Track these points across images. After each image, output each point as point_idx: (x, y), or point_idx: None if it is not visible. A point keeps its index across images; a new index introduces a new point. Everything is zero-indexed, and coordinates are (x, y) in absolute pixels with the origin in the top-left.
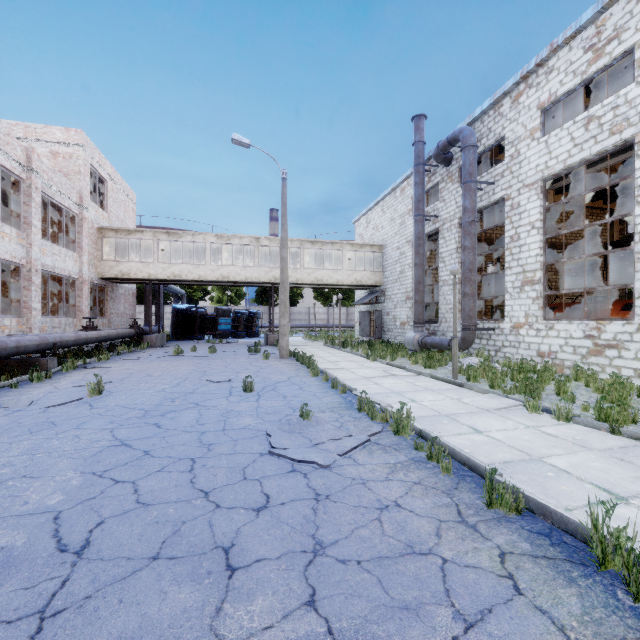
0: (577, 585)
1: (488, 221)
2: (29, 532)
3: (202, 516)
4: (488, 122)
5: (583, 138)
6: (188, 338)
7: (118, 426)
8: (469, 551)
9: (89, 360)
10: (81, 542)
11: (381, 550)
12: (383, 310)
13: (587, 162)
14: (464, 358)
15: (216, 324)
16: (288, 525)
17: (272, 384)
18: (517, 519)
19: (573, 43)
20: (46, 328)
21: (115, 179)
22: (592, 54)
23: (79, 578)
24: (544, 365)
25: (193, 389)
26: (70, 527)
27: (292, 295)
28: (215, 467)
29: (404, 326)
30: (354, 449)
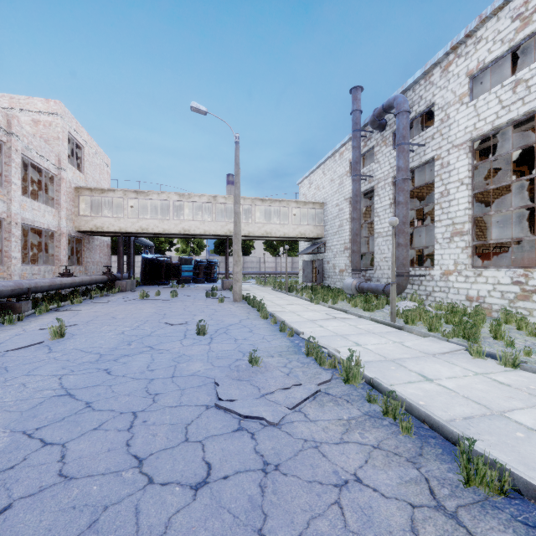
0: None
1: (416, 181)
2: None
3: (129, 497)
4: (419, 90)
5: (511, 100)
6: (155, 283)
7: (68, 372)
8: None
9: (63, 303)
10: None
11: None
12: (324, 259)
13: (514, 122)
14: (399, 302)
15: (179, 271)
16: (230, 513)
17: (224, 327)
18: (504, 504)
19: (501, 14)
20: (26, 275)
21: (91, 145)
22: (520, 22)
23: None
24: (474, 309)
25: (150, 332)
26: None
27: (245, 247)
28: (156, 424)
29: (342, 273)
30: (304, 401)
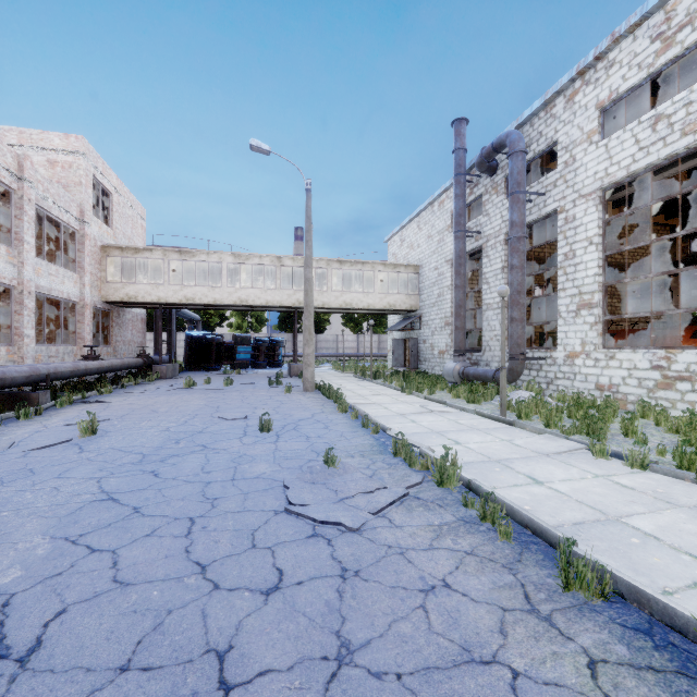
0: None
1: (536, 238)
2: None
3: (194, 602)
4: (538, 125)
5: (650, 140)
6: (203, 368)
7: (108, 475)
8: (547, 658)
9: (88, 394)
10: (29, 643)
11: (428, 656)
12: (419, 337)
13: (654, 168)
14: (512, 392)
15: (234, 353)
16: (305, 616)
17: (293, 422)
18: (603, 607)
19: (638, 32)
20: (41, 357)
21: (121, 192)
22: (660, 44)
23: None
24: (605, 400)
25: (202, 428)
26: (20, 619)
27: (318, 321)
28: (218, 530)
29: (443, 355)
30: (389, 506)
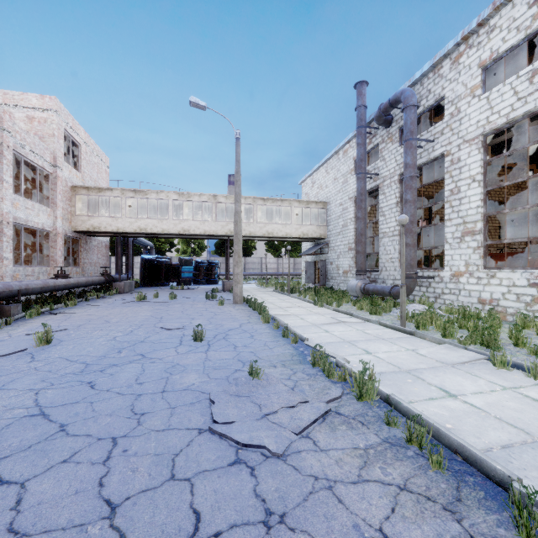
0: None
1: (421, 180)
2: None
3: None
4: (428, 84)
5: (527, 91)
6: (155, 285)
7: (47, 386)
8: None
9: (56, 306)
10: None
11: None
12: (327, 260)
13: (531, 115)
14: (407, 305)
15: (179, 272)
16: None
17: (224, 332)
18: None
19: None
20: (19, 276)
21: (88, 143)
22: (537, 8)
23: None
24: (488, 312)
25: (144, 337)
26: None
27: (247, 247)
28: (138, 454)
29: (346, 274)
30: (312, 424)
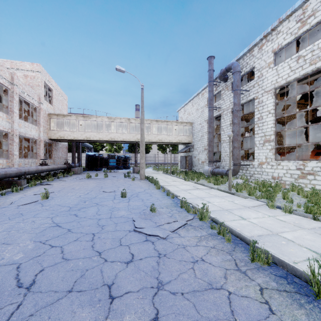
0: (304, 308)
1: (246, 110)
2: (2, 276)
3: (97, 266)
4: (246, 59)
5: (295, 67)
6: (94, 169)
7: (55, 216)
8: (243, 287)
9: (43, 181)
10: (30, 281)
11: (194, 286)
12: (192, 155)
13: (298, 79)
14: (234, 180)
15: (108, 162)
16: (143, 272)
17: (136, 193)
18: (268, 268)
19: (290, 18)
20: (21, 164)
21: (57, 89)
22: (300, 24)
23: (27, 303)
24: (275, 183)
25: (95, 196)
26: (25, 273)
27: (146, 148)
28: (105, 238)
29: (203, 163)
30: (179, 228)
